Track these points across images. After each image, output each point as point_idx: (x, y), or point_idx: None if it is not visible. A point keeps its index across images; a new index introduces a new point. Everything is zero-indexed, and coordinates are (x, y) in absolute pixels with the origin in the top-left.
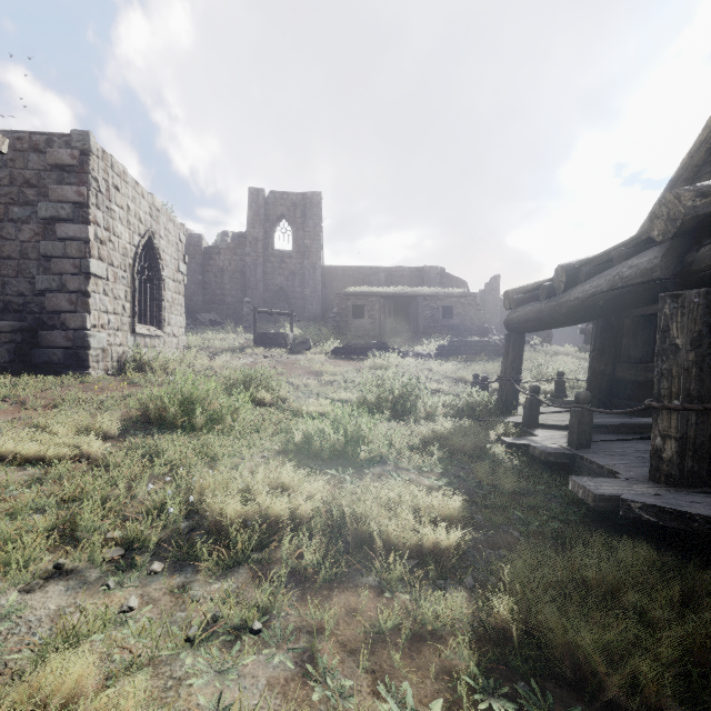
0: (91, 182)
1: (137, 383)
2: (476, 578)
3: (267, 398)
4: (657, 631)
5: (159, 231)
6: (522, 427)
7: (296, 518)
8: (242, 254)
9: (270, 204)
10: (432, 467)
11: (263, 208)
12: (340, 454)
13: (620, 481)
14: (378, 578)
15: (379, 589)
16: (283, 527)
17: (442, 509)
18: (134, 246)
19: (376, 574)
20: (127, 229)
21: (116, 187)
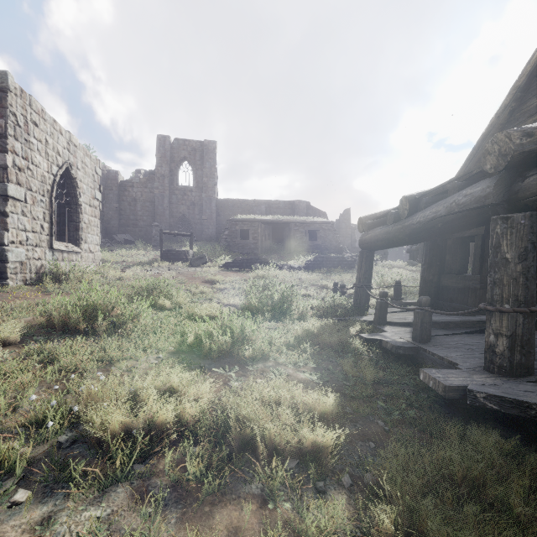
0: (9, 116)
1: (51, 292)
2: (352, 475)
3: (166, 303)
4: (529, 532)
5: (76, 164)
6: (374, 324)
7: (182, 422)
8: (152, 188)
9: (175, 149)
10: (306, 361)
11: (169, 151)
12: (227, 353)
13: (461, 372)
14: (260, 484)
15: (262, 498)
16: (169, 433)
17: (318, 405)
18: (53, 174)
19: (258, 481)
20: (45, 160)
21: (34, 122)
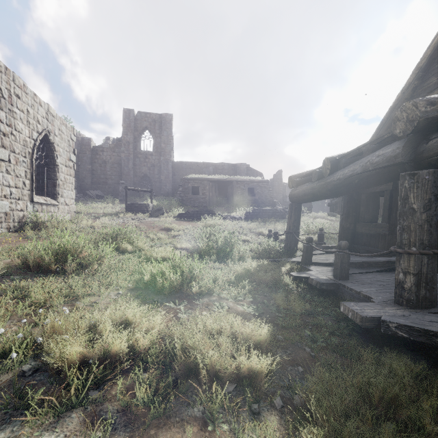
0: None
1: (31, 238)
2: (283, 397)
3: (128, 247)
4: None
5: (54, 131)
6: (301, 264)
7: (134, 351)
8: (119, 152)
9: (138, 120)
10: (244, 296)
11: (133, 122)
12: (178, 289)
13: (375, 305)
14: (202, 407)
15: (202, 420)
16: (122, 361)
17: (254, 335)
18: (33, 139)
19: (200, 404)
20: (27, 127)
21: (17, 95)
